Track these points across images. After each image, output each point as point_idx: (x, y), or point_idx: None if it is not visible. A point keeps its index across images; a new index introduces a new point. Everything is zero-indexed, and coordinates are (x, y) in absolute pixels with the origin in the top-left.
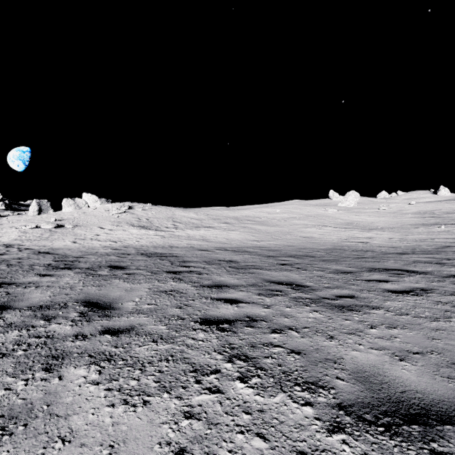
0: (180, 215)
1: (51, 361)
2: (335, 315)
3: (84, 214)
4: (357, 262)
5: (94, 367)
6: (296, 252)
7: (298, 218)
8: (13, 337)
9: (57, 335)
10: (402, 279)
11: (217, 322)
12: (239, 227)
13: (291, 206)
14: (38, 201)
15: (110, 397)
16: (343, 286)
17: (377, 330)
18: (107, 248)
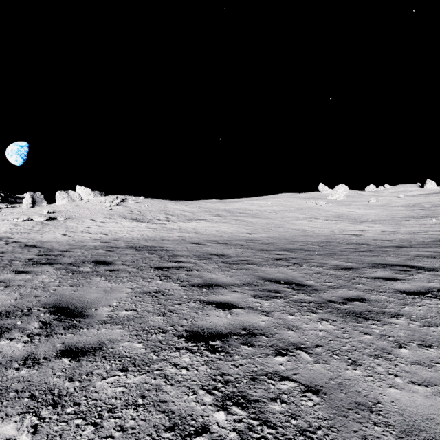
0: (172, 207)
1: None
2: (349, 326)
3: (78, 206)
4: (356, 257)
5: (30, 420)
6: (289, 245)
7: (289, 211)
8: None
9: (1, 359)
10: (411, 277)
11: (206, 337)
12: (231, 220)
13: (282, 199)
14: (31, 194)
15: None
16: (348, 286)
17: (409, 351)
18: (97, 241)
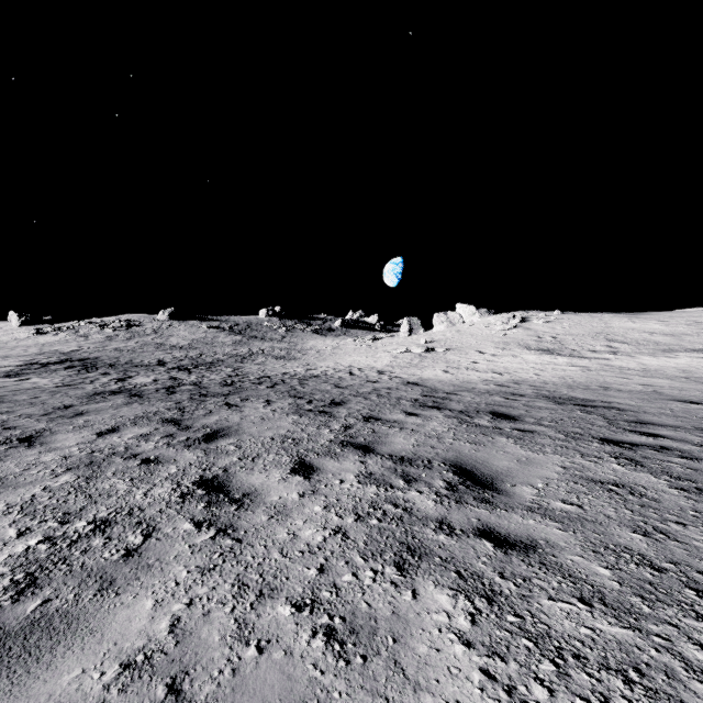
0: (622, 327)
1: (405, 554)
2: None
3: (458, 333)
4: None
5: (464, 603)
6: None
7: None
8: (371, 494)
9: (416, 512)
10: None
11: None
12: None
13: None
14: (408, 319)
15: (490, 698)
16: None
17: None
18: (488, 383)
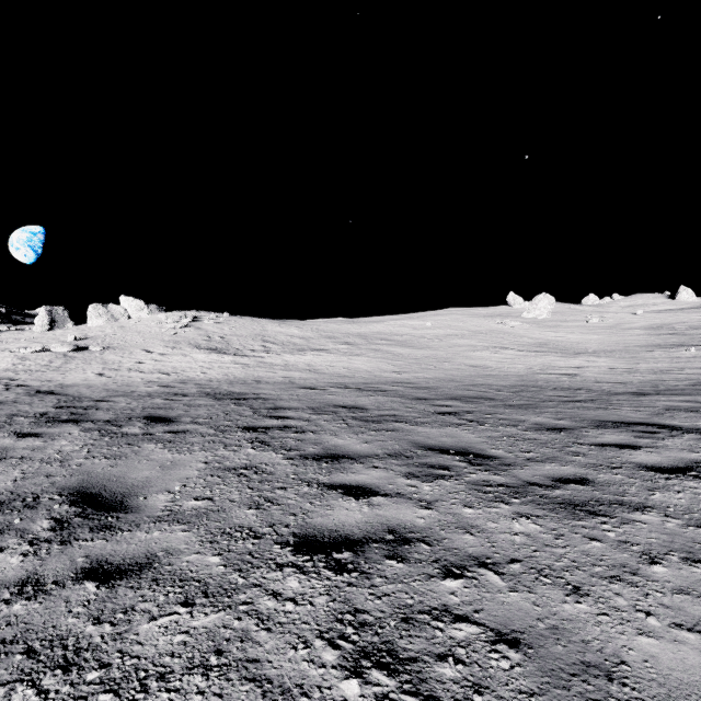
0: (274, 330)
1: None
2: (565, 526)
3: (122, 329)
4: (570, 410)
5: (23, 695)
6: (462, 390)
7: (461, 336)
8: None
9: None
10: (662, 443)
11: (327, 545)
12: (367, 351)
13: (449, 317)
14: (48, 309)
15: None
16: (560, 458)
17: (667, 570)
18: (152, 384)
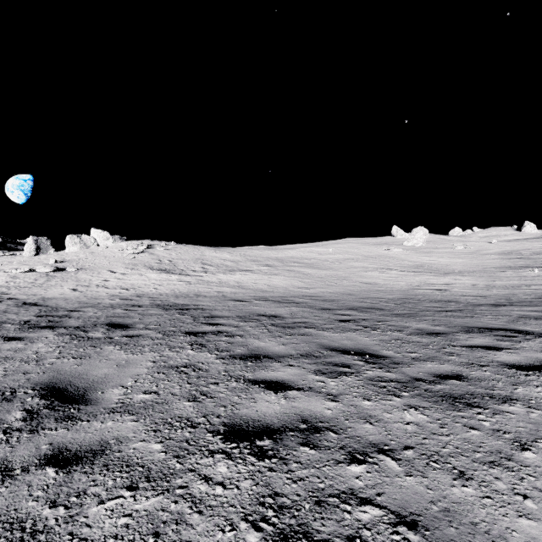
0: (211, 255)
1: None
2: (447, 416)
3: (92, 254)
4: (443, 318)
5: None
6: (357, 302)
7: (356, 260)
8: None
9: None
10: (519, 345)
11: (251, 433)
12: (283, 271)
13: (347, 245)
14: (35, 238)
15: None
16: (439, 357)
17: (536, 456)
18: (115, 298)
